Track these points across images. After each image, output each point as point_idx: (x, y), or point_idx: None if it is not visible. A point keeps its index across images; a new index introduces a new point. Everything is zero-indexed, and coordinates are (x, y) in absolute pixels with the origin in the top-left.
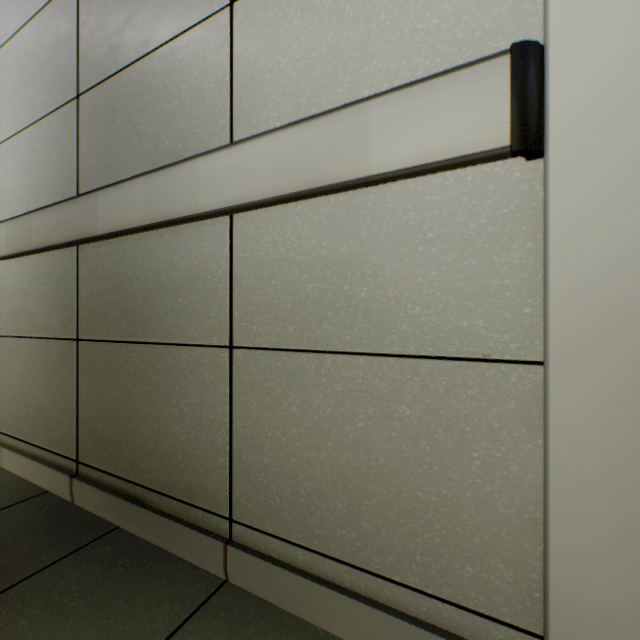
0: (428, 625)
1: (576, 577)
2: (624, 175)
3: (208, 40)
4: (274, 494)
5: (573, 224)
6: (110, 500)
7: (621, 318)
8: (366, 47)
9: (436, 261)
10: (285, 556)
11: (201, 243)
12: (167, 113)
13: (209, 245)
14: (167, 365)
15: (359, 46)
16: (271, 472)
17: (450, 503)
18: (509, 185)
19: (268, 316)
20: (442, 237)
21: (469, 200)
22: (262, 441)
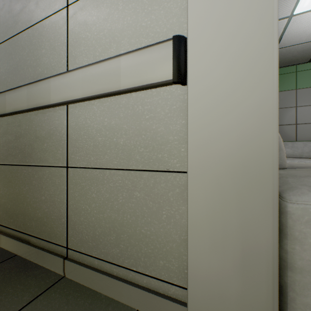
0: (146, 288)
1: (197, 262)
2: (213, 93)
3: (57, 22)
4: (85, 235)
5: (196, 113)
6: (13, 242)
7: (212, 153)
8: (122, 31)
9: (149, 128)
10: (90, 263)
11: (54, 118)
12: (39, 55)
13: (58, 119)
14: (39, 176)
15: (120, 31)
16: (84, 224)
17: (154, 234)
18: (176, 96)
19: (83, 152)
20: (151, 117)
21: (161, 102)
22: (80, 210)
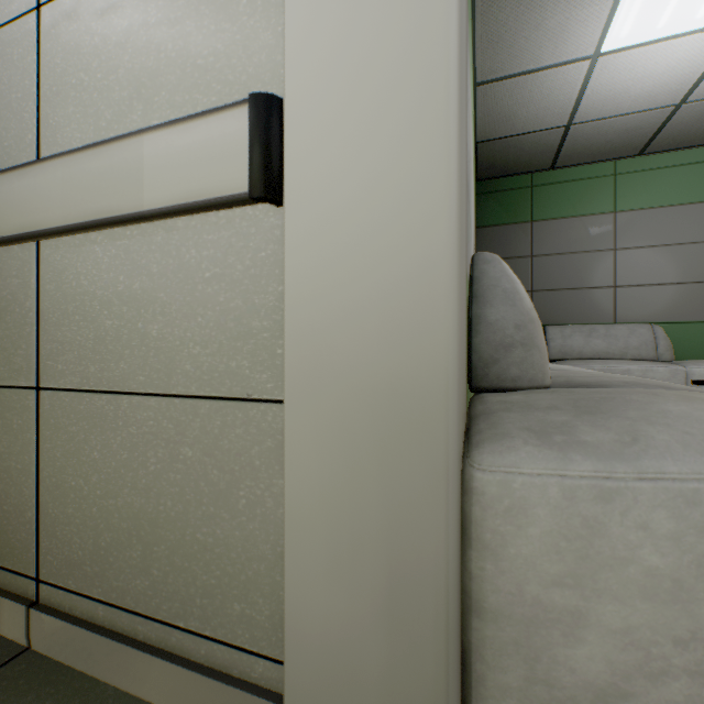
0: (204, 668)
1: (303, 604)
2: (335, 228)
3: (17, 44)
4: (78, 548)
5: (301, 271)
6: None
7: (333, 360)
8: (157, 76)
9: (213, 301)
10: (88, 614)
11: (10, 271)
12: None
13: (18, 274)
14: None
15: (151, 74)
16: (75, 524)
17: (223, 543)
18: (267, 229)
19: (72, 354)
20: (217, 277)
21: (238, 241)
22: (67, 491)
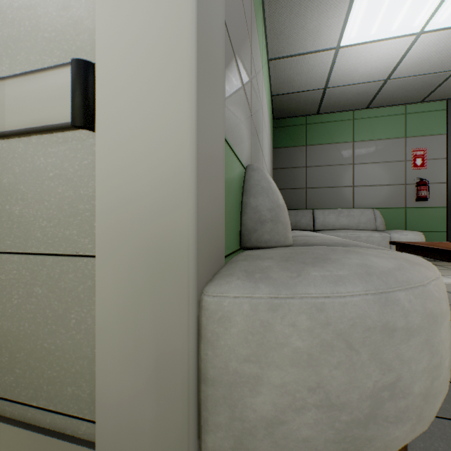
0: (48, 431)
1: (107, 384)
2: (125, 147)
3: None
4: None
5: (106, 173)
6: None
7: (124, 229)
8: (19, 42)
9: (54, 191)
10: None
11: None
12: None
13: None
14: None
15: (15, 40)
16: None
17: (61, 349)
18: (88, 146)
19: None
20: (57, 176)
21: (70, 153)
22: None
